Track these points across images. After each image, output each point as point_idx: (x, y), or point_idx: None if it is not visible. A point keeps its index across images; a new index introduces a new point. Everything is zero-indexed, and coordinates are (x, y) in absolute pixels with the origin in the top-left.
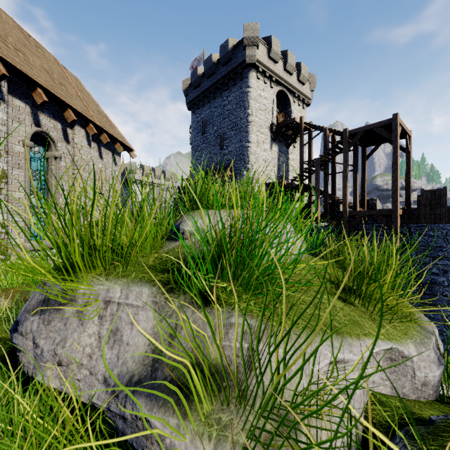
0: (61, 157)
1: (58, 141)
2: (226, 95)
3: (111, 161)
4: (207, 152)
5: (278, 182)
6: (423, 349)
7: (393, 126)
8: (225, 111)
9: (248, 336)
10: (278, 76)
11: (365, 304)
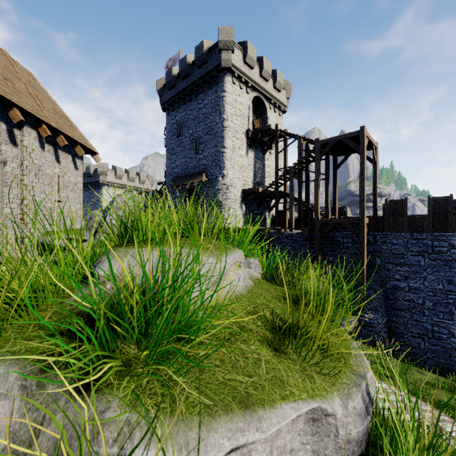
0: (6, 162)
1: (1, 144)
2: (202, 98)
3: (71, 165)
4: (182, 156)
5: (253, 189)
6: (350, 400)
7: (360, 138)
8: (200, 114)
9: (122, 437)
10: (254, 82)
11: (296, 351)
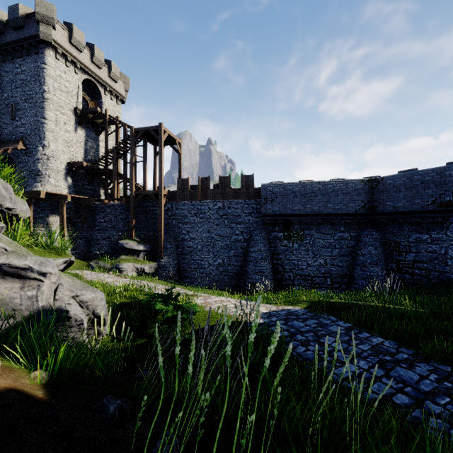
0: None
1: None
2: (19, 63)
3: None
4: None
5: (77, 162)
6: None
7: (159, 131)
8: (18, 79)
9: None
10: (84, 65)
11: None
